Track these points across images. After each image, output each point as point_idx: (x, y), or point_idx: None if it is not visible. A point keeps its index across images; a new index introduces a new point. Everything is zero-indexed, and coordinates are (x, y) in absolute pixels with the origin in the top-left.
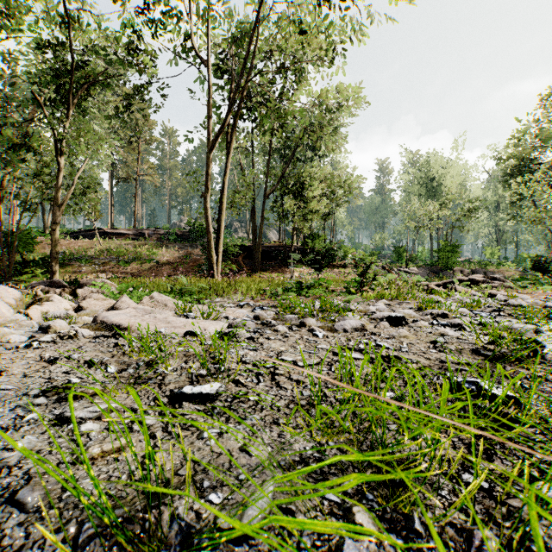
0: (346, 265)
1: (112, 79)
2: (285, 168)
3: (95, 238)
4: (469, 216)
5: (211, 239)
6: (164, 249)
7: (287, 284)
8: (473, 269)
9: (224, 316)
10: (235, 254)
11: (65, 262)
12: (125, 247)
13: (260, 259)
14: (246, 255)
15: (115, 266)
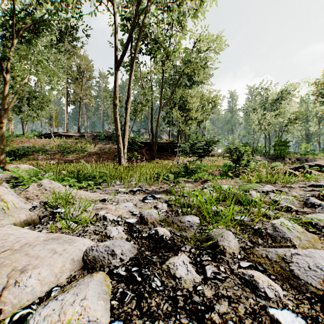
0: (213, 154)
1: (54, 26)
2: (173, 90)
3: (52, 138)
4: (294, 123)
5: (119, 135)
6: (94, 145)
7: (175, 167)
8: (297, 157)
9: (101, 216)
10: (141, 148)
11: (29, 153)
12: (70, 143)
13: (157, 151)
14: (147, 148)
15: (61, 155)
